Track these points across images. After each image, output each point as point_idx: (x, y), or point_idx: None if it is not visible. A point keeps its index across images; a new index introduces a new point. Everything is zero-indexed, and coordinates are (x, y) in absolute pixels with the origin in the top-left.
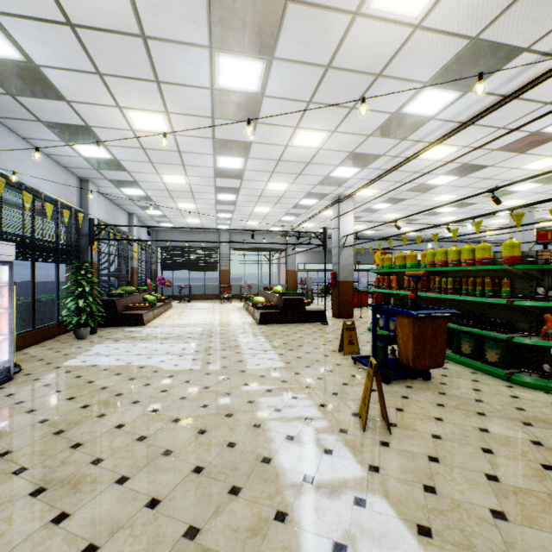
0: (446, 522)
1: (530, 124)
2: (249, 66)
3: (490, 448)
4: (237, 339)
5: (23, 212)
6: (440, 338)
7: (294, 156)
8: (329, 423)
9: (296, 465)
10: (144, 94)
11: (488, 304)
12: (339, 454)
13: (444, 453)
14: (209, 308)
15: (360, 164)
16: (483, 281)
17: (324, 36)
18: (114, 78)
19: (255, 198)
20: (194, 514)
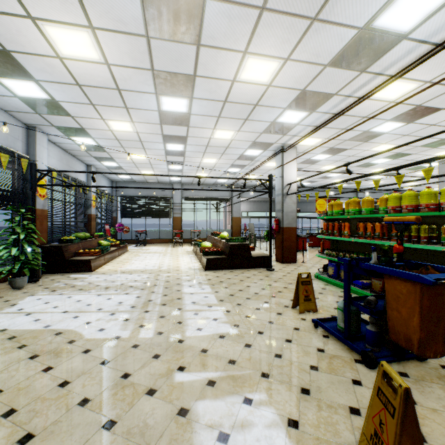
0: None
1: None
2: None
3: None
4: (181, 289)
5: None
6: None
7: (241, 96)
8: None
9: None
10: None
11: None
12: None
13: None
14: (161, 252)
15: (310, 106)
16: None
17: None
18: None
19: (203, 148)
20: None
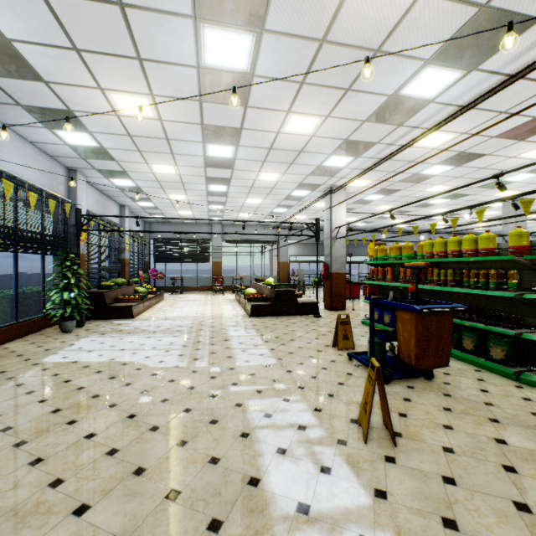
0: None
1: (533, 108)
2: (237, 40)
3: (512, 466)
4: (227, 332)
5: (4, 201)
6: (445, 335)
7: (286, 144)
8: (326, 431)
9: (288, 488)
10: (126, 73)
11: (491, 297)
12: (338, 474)
13: (460, 472)
14: (200, 300)
15: (354, 152)
16: (487, 273)
17: (319, 3)
18: (92, 54)
19: (247, 189)
20: None
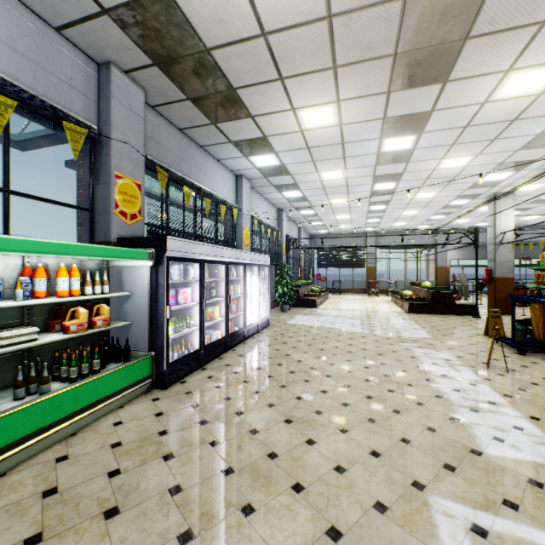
0: (523, 397)
1: None
2: (405, 139)
3: None
4: (390, 320)
5: (260, 236)
6: None
7: (441, 174)
8: (462, 363)
9: (436, 371)
10: (334, 164)
11: None
12: (465, 372)
13: None
14: (359, 299)
15: (514, 168)
16: None
17: (461, 116)
18: (320, 161)
19: (403, 205)
20: (385, 372)
